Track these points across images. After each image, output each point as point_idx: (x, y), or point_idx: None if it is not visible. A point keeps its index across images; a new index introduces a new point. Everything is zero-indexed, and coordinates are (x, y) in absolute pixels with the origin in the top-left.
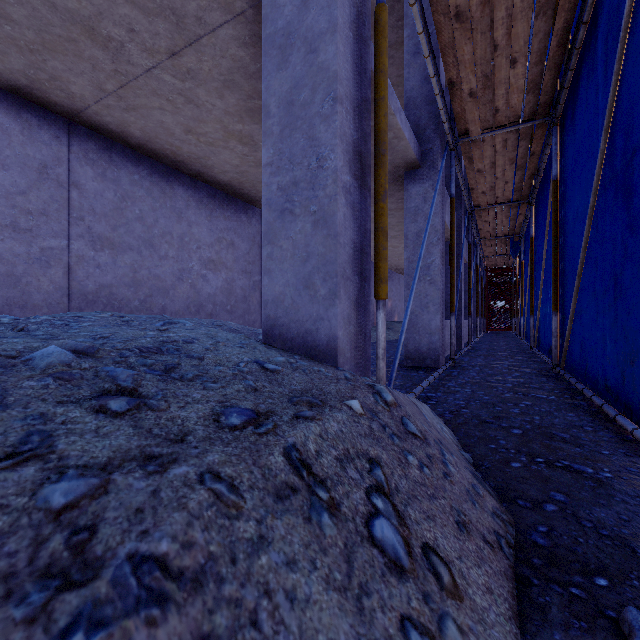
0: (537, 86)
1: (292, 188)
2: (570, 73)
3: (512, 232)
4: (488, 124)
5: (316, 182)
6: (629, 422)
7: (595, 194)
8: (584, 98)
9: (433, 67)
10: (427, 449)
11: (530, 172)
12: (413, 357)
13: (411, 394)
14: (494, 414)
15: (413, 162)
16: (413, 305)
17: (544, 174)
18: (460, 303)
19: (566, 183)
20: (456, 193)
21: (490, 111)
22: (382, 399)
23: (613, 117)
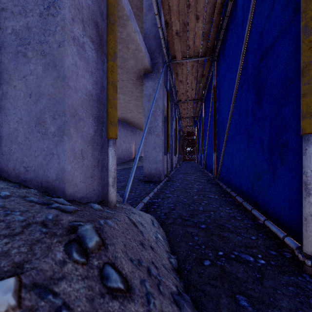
0: (207, 37)
1: (25, 32)
2: (222, 31)
3: (194, 115)
4: (185, 54)
5: (46, 28)
6: (260, 214)
7: (236, 90)
8: (229, 43)
9: (157, 9)
10: (128, 308)
11: (202, 85)
12: (148, 176)
13: (141, 204)
14: (189, 212)
15: (148, 68)
16: (148, 147)
17: (208, 87)
18: (172, 147)
19: (219, 88)
20: (170, 93)
21: (186, 47)
22: (81, 247)
23: (246, 46)
